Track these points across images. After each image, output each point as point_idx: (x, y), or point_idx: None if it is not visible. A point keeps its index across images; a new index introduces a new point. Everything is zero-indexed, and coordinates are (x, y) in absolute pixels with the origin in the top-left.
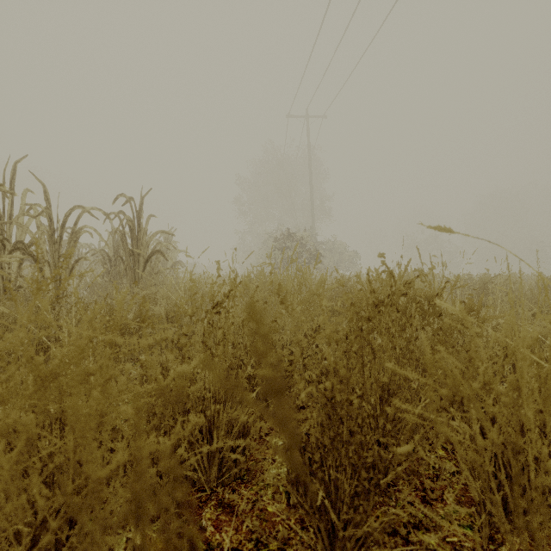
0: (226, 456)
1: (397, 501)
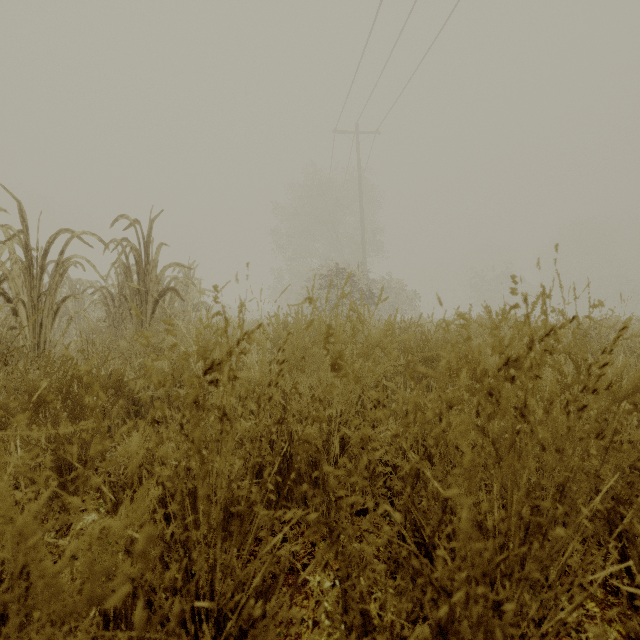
0: None
1: None
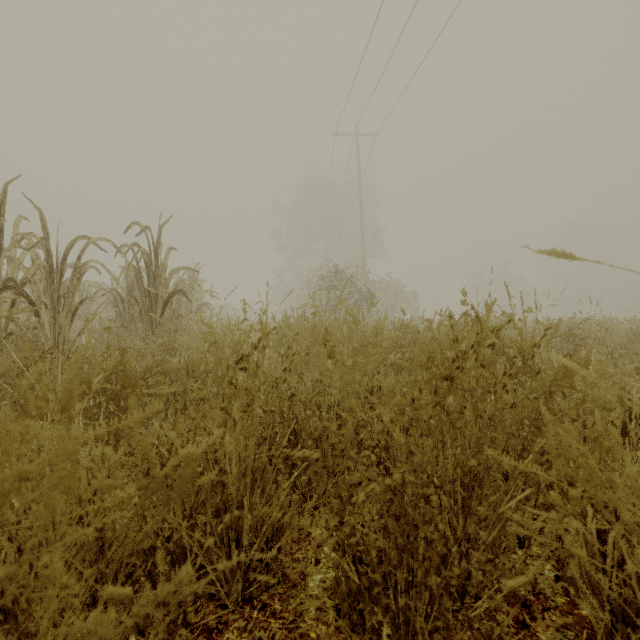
0: (255, 560)
1: (491, 637)
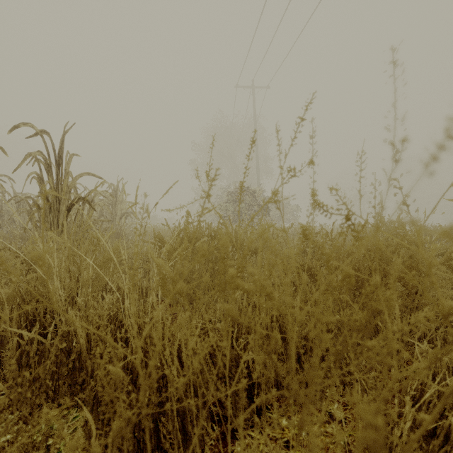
0: None
1: None
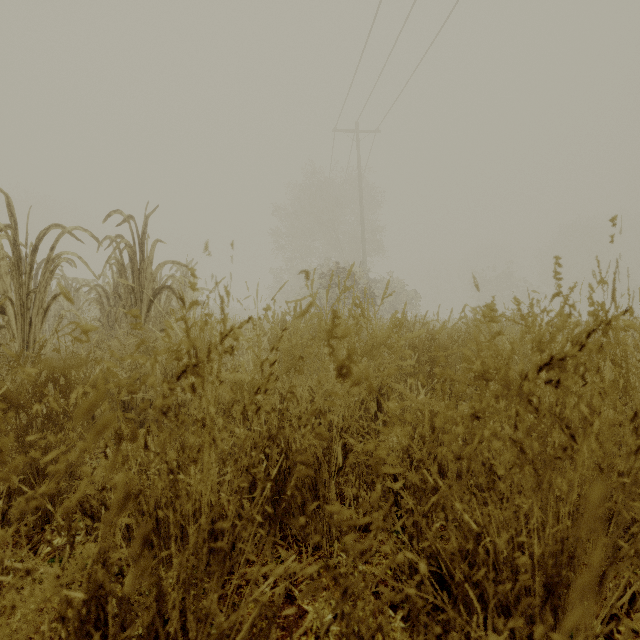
0: None
1: None
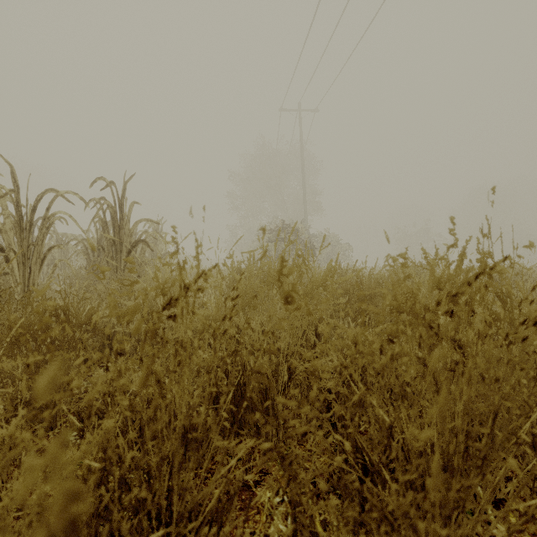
0: None
1: None
